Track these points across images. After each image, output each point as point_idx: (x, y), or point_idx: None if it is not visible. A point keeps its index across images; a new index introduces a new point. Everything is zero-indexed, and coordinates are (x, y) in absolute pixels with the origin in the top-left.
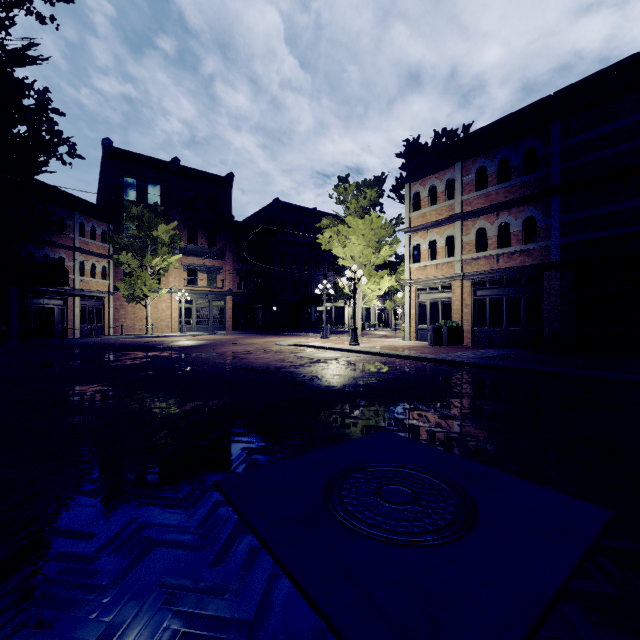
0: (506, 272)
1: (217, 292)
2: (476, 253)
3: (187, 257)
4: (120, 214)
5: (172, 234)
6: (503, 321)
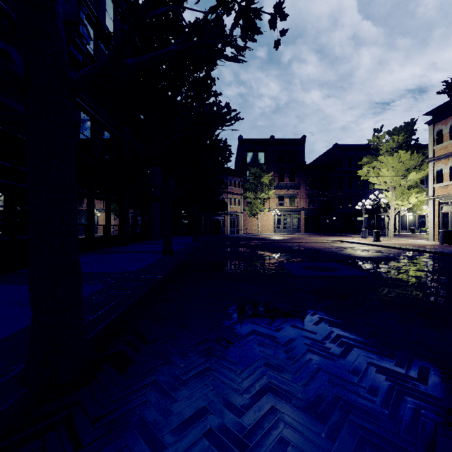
0: None
1: (295, 209)
2: None
3: (278, 190)
4: (245, 172)
5: (270, 179)
6: None
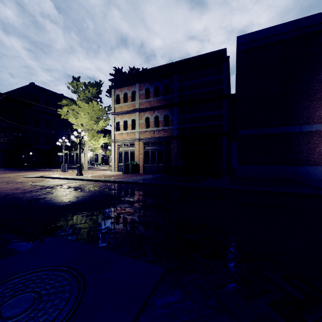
0: (157, 139)
1: None
2: (145, 129)
3: None
4: None
5: None
6: (156, 161)
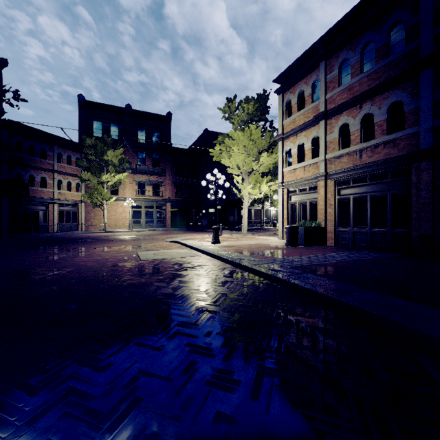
0: (369, 167)
1: (159, 200)
2: (339, 151)
3: (138, 175)
4: None
5: (120, 158)
6: (367, 221)
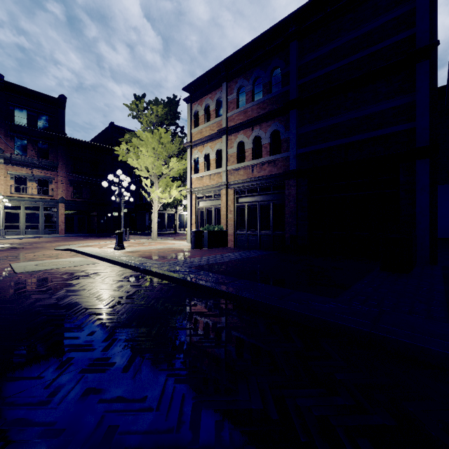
0: (258, 181)
1: (48, 199)
2: (237, 164)
3: (14, 167)
4: None
5: None
6: (257, 225)
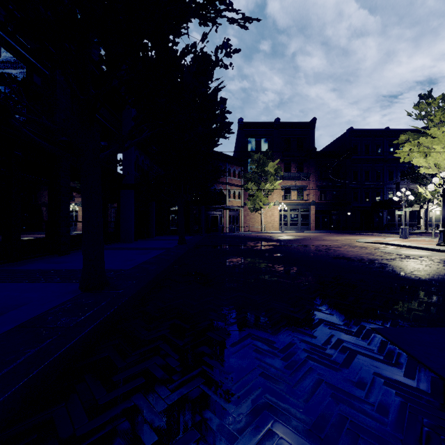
0: None
1: (304, 203)
2: None
3: (284, 181)
4: (246, 160)
5: (276, 167)
6: None
